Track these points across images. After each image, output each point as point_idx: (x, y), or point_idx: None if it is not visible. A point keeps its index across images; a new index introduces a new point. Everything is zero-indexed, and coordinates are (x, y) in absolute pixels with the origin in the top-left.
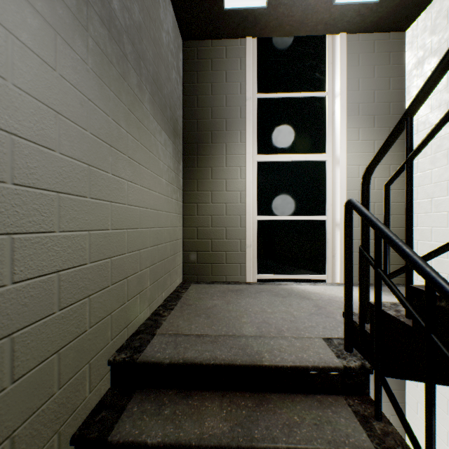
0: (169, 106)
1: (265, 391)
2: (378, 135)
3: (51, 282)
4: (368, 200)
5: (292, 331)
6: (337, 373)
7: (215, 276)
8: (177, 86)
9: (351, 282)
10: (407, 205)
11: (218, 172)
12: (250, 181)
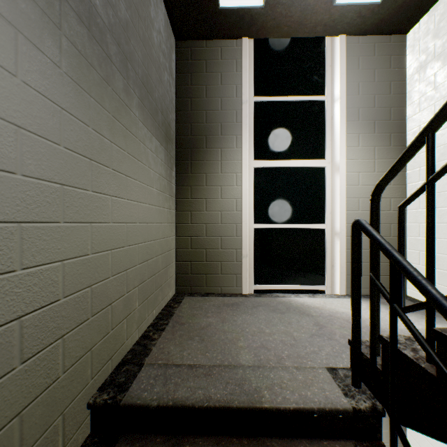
0: (161, 110)
1: (265, 436)
2: (378, 141)
3: (10, 332)
4: (378, 220)
5: (293, 359)
6: (345, 415)
7: (209, 288)
8: (170, 88)
9: (360, 310)
10: (428, 233)
11: (213, 179)
12: (246, 188)
